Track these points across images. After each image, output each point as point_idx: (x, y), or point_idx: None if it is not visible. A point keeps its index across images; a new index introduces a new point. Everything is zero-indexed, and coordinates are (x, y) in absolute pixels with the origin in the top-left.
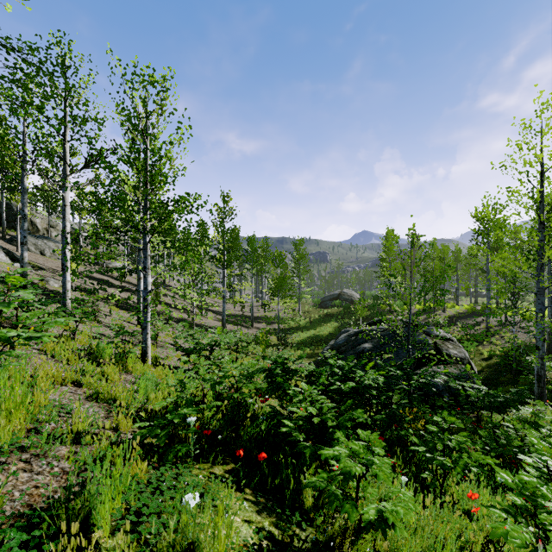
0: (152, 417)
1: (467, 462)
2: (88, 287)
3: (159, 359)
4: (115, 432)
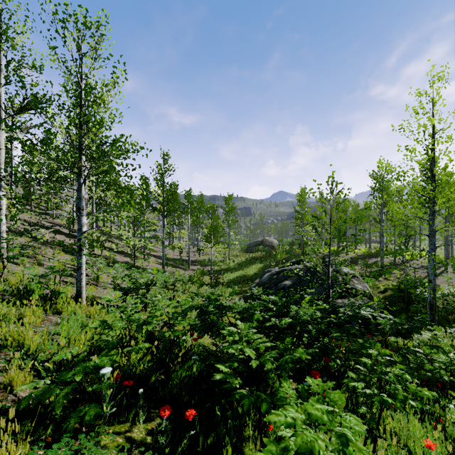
0: (63, 367)
1: (405, 397)
2: (35, 234)
3: (97, 298)
4: (4, 392)
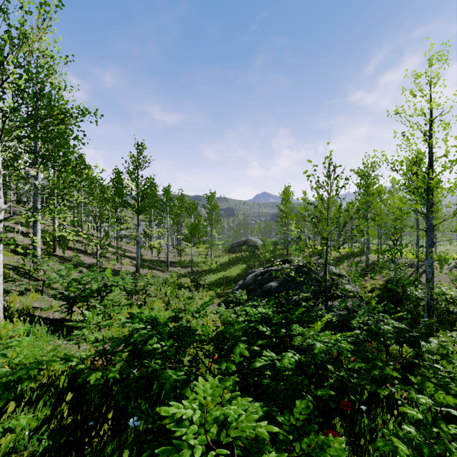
0: None
1: None
2: None
3: (33, 311)
4: None
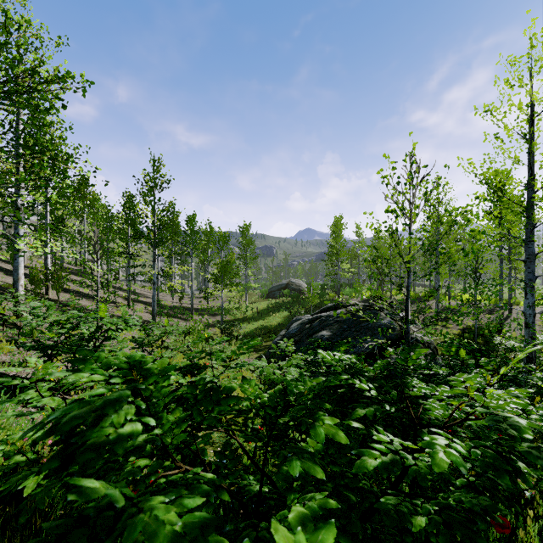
0: None
1: None
2: None
3: None
4: None
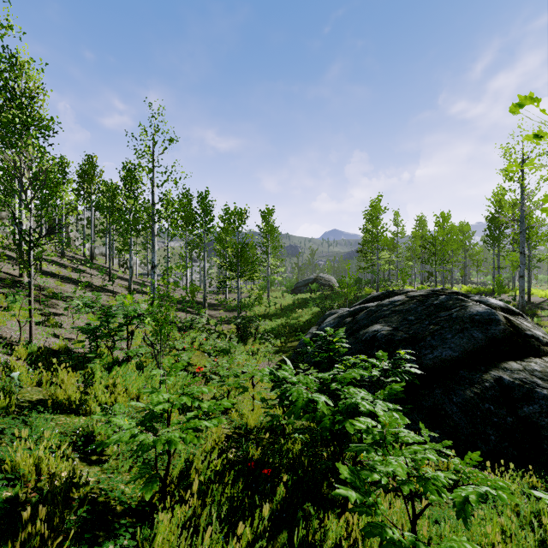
0: None
1: None
2: None
3: None
4: None
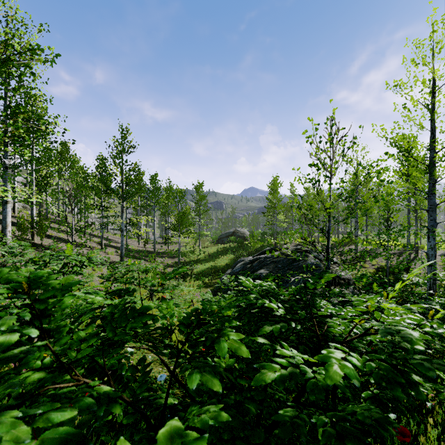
0: None
1: None
2: None
3: None
4: None
